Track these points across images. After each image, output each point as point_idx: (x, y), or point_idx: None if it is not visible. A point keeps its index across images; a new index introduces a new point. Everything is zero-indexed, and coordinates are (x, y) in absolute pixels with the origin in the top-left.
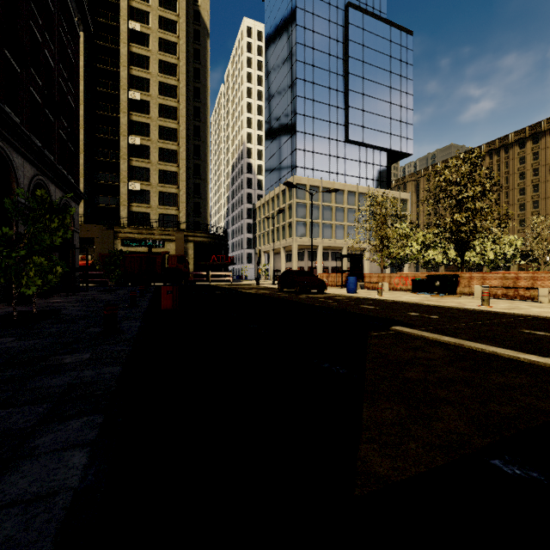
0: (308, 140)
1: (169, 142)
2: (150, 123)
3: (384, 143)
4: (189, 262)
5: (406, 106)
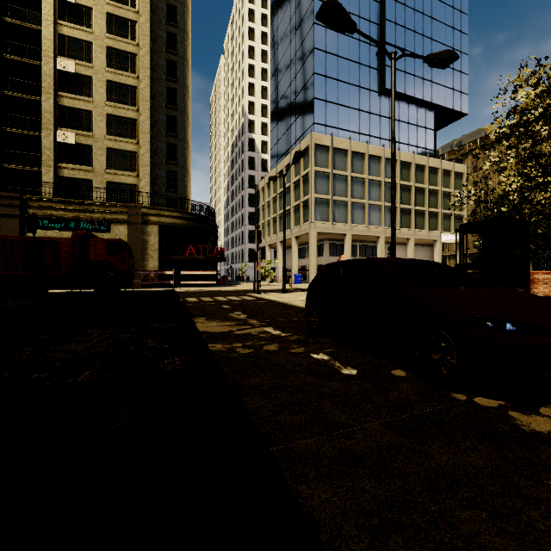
0: (330, 87)
1: (123, 72)
2: (93, 41)
3: (432, 97)
4: (151, 256)
5: (460, 49)
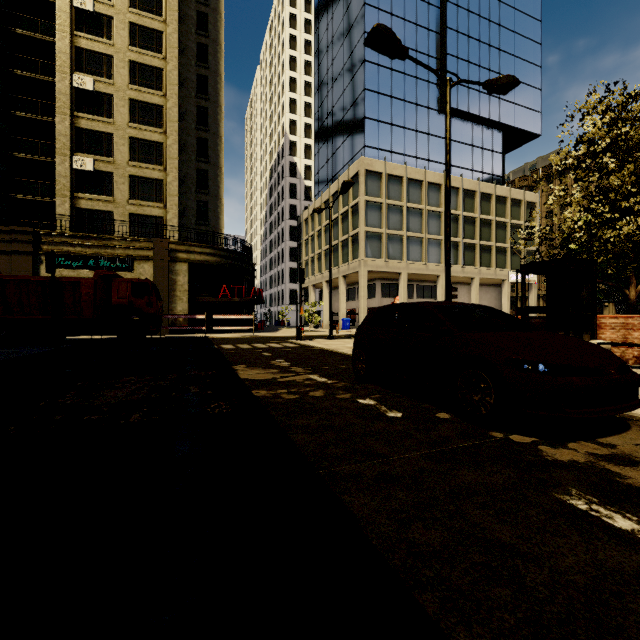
0: (383, 104)
1: (148, 90)
2: (114, 54)
3: (500, 116)
4: (179, 297)
5: (532, 61)
